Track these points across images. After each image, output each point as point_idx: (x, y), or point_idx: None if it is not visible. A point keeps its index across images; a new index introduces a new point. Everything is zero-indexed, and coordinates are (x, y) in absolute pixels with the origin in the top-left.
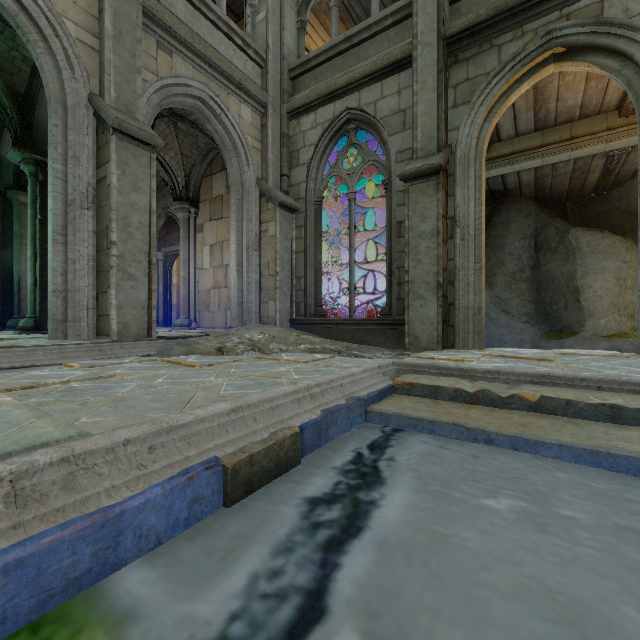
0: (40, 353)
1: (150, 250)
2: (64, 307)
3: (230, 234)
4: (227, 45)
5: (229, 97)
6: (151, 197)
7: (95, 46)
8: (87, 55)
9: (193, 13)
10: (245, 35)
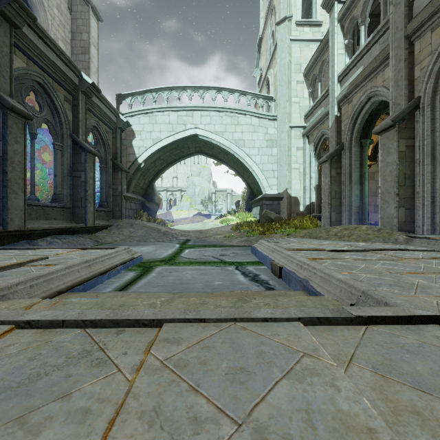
0: None
1: None
2: None
3: None
4: None
5: None
6: None
7: None
8: None
9: None
10: None
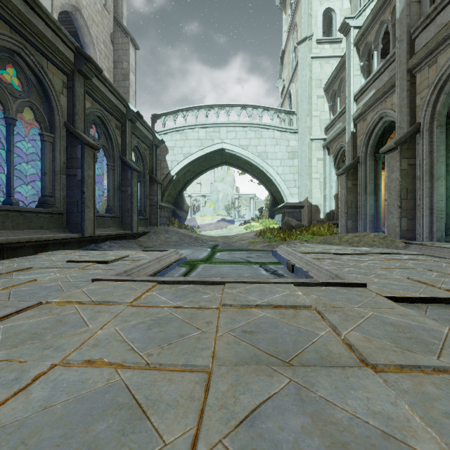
0: None
1: None
2: None
3: None
4: None
5: None
6: None
7: None
8: None
9: None
10: None
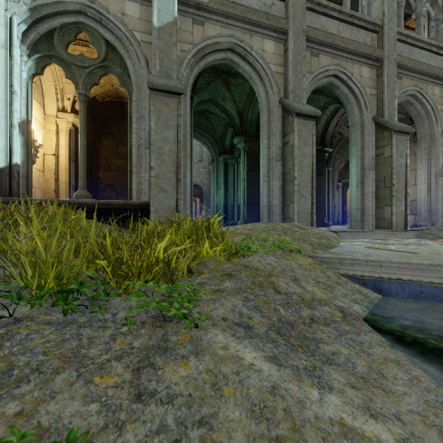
0: (378, 234)
1: (406, 186)
2: (360, 215)
3: (417, 168)
4: (426, 56)
5: (427, 86)
6: (406, 159)
7: (374, 93)
8: (372, 99)
9: (411, 49)
10: (439, 43)
